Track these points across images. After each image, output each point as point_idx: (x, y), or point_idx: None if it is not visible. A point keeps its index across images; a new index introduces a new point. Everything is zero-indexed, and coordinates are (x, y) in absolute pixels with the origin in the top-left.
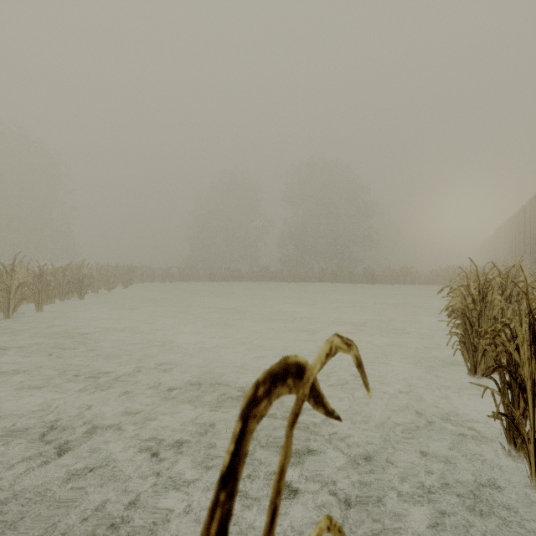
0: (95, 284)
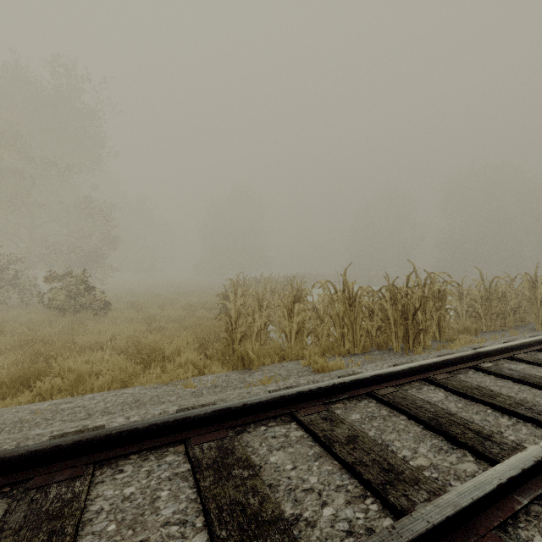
0: None
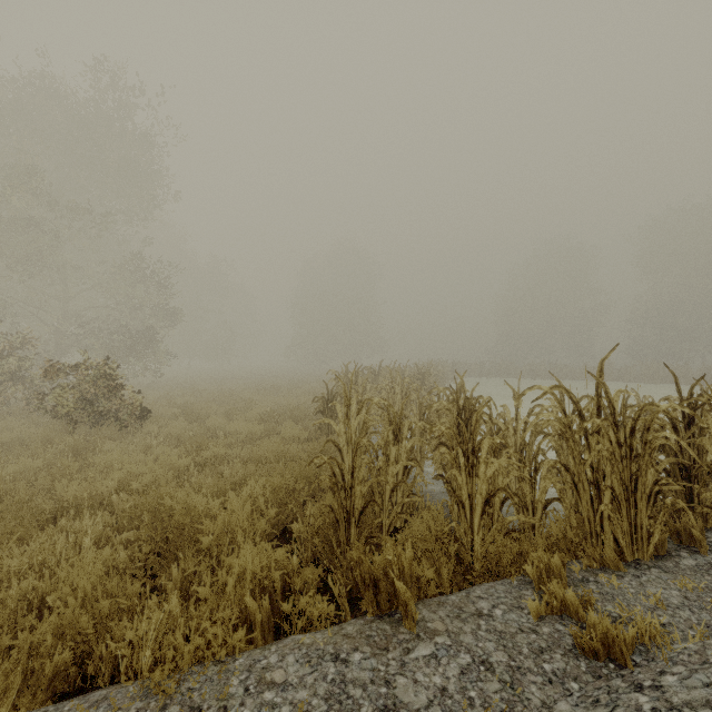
0: None
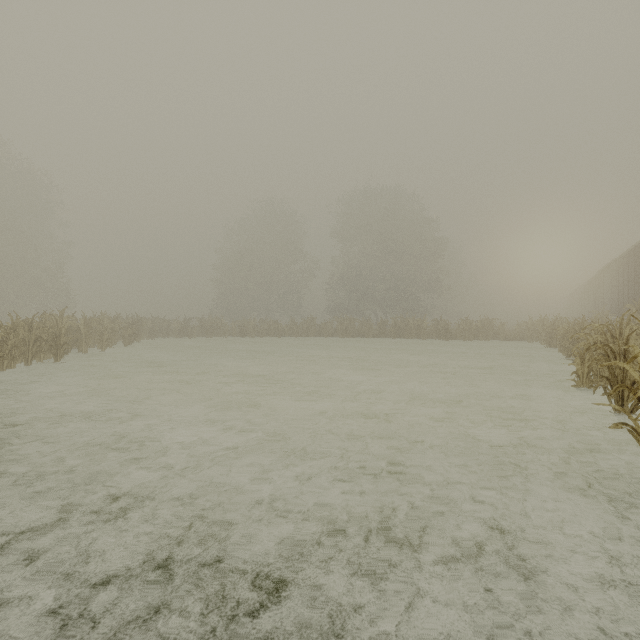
0: (83, 341)
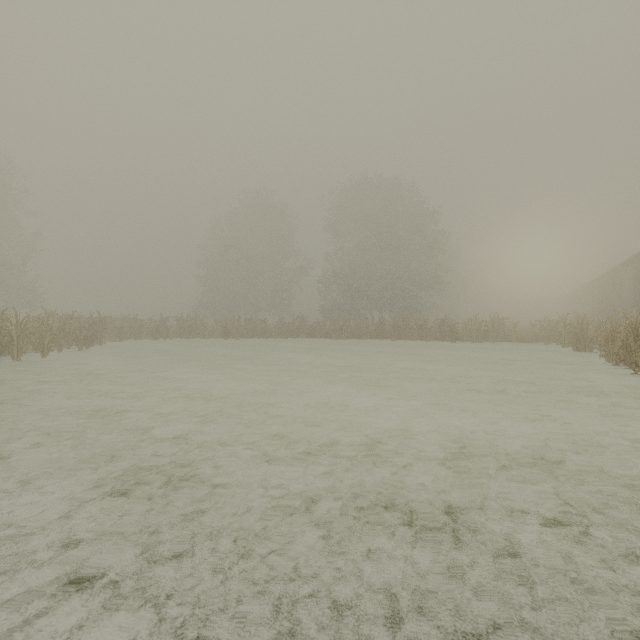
0: (14, 345)
